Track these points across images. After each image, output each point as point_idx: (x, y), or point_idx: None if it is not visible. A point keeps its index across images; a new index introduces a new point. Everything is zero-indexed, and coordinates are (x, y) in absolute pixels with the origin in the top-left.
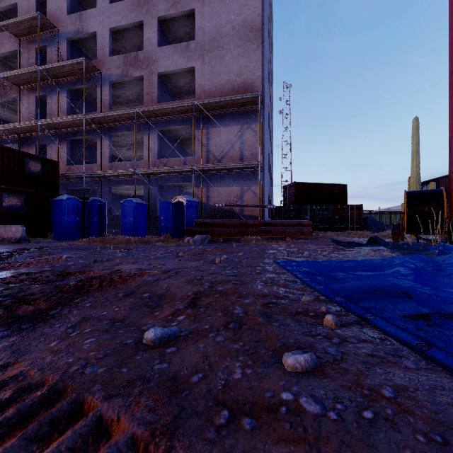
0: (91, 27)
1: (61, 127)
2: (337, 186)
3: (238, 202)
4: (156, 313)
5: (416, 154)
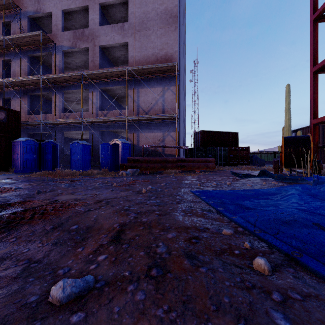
0: (47, 8)
1: (22, 84)
2: (231, 133)
3: (161, 144)
4: (78, 249)
5: (288, 110)
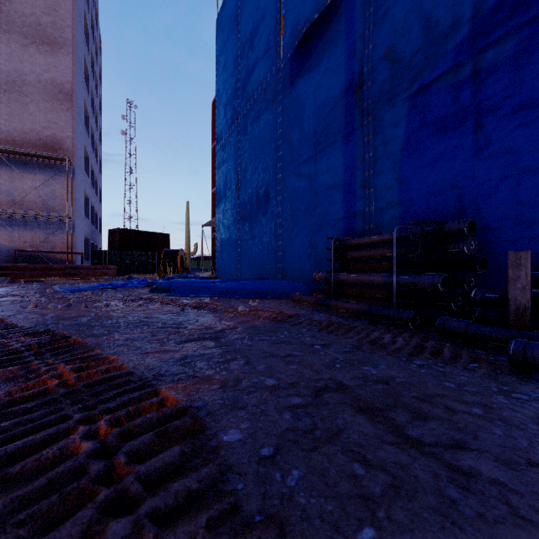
0: None
1: None
2: (161, 235)
3: (46, 247)
4: None
5: (188, 225)
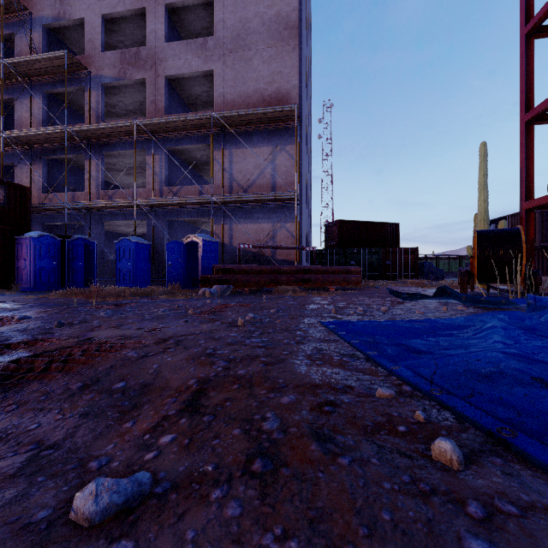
0: (76, 12)
1: (34, 141)
2: (388, 225)
3: (270, 243)
4: (126, 424)
5: (484, 187)
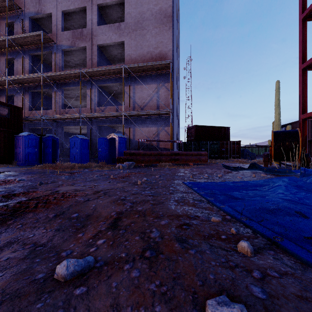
0: (48, 10)
1: (24, 82)
2: (223, 128)
3: (156, 138)
4: (79, 234)
5: (278, 106)
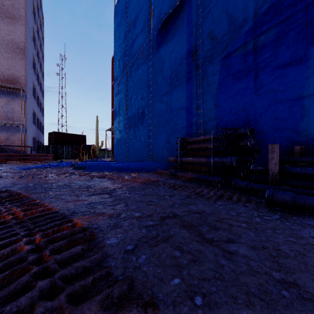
0: None
1: None
2: (81, 136)
3: (8, 142)
4: None
5: (97, 130)
